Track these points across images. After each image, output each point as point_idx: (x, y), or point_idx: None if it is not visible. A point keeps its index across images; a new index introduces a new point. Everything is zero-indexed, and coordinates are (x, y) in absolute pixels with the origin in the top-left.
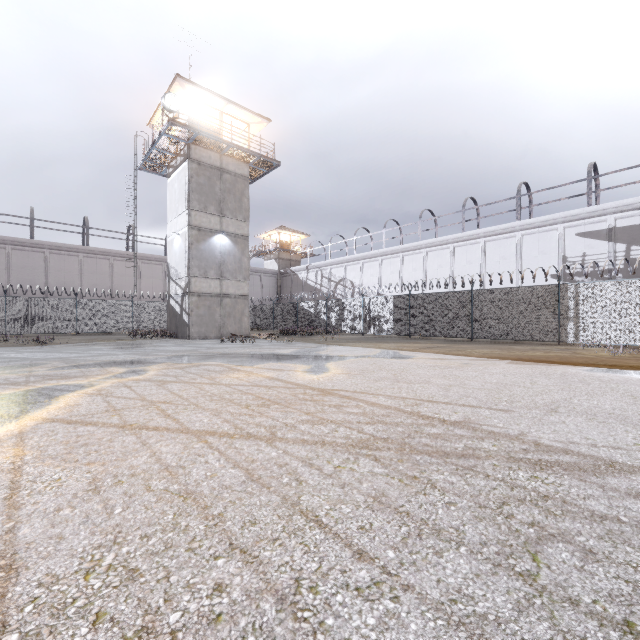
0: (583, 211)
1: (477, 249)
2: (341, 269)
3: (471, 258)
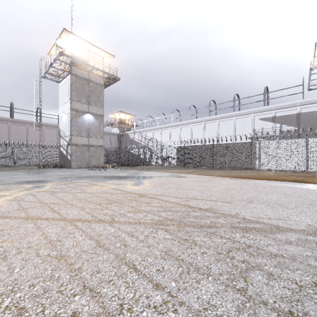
0: (262, 108)
1: (215, 125)
2: (151, 133)
3: (213, 129)
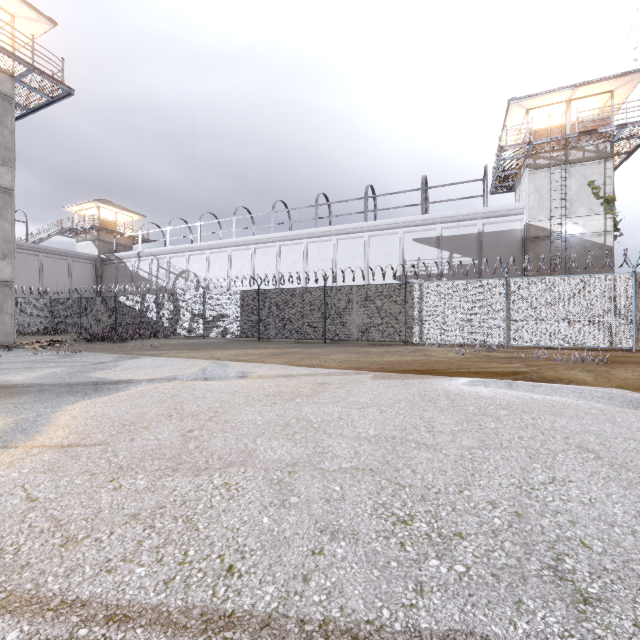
0: (418, 218)
1: (329, 247)
2: (183, 259)
3: (324, 255)
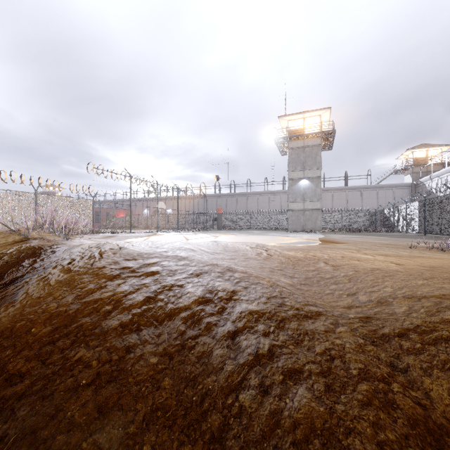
0: None
1: None
2: None
3: None
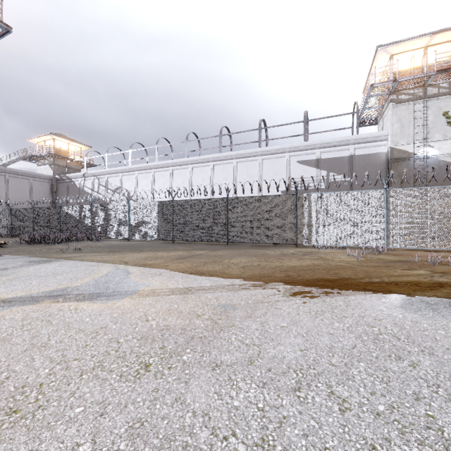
0: (302, 144)
1: (231, 168)
2: (117, 178)
3: (226, 175)
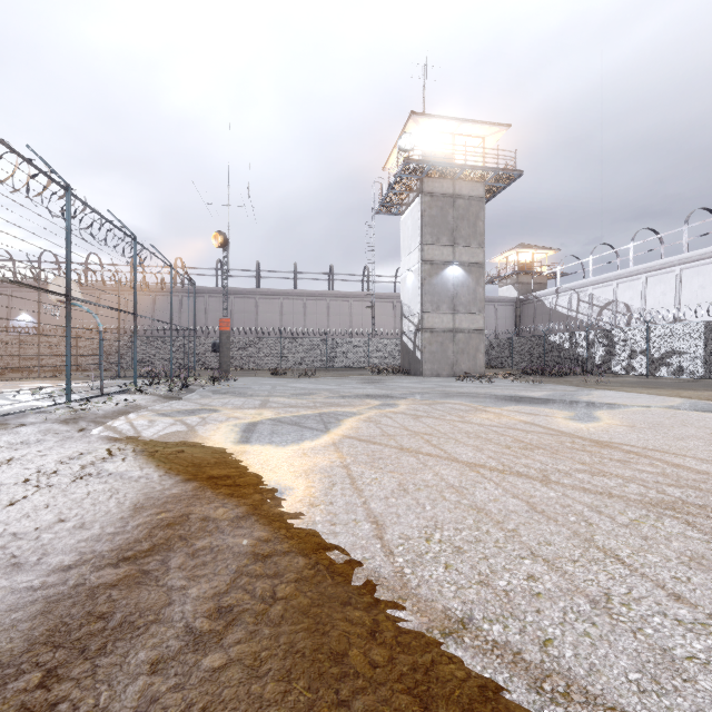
0: None
1: None
2: (608, 289)
3: None
